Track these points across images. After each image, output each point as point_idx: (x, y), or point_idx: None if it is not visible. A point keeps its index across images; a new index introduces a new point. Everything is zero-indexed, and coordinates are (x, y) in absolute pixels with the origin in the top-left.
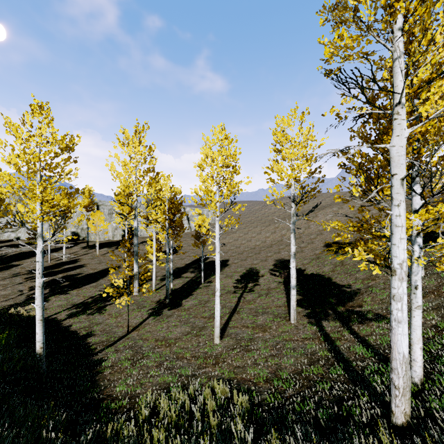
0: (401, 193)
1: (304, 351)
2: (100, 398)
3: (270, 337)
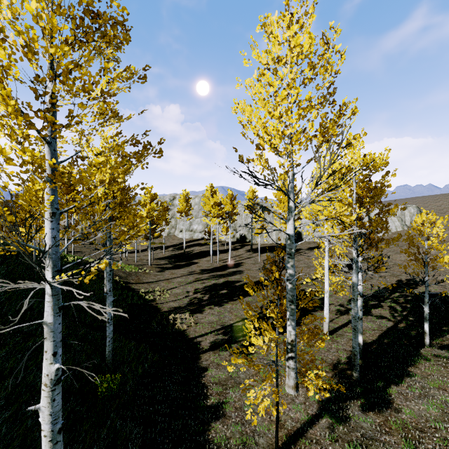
0: None
1: None
2: None
3: None
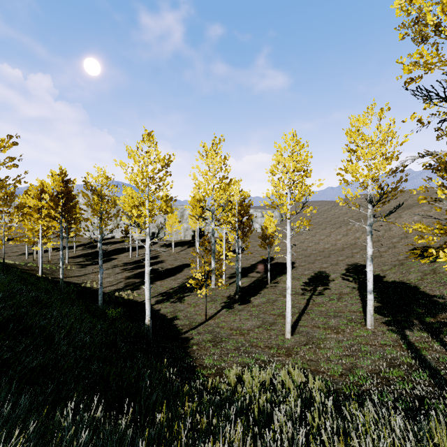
0: None
1: (383, 356)
2: (194, 365)
3: (343, 339)
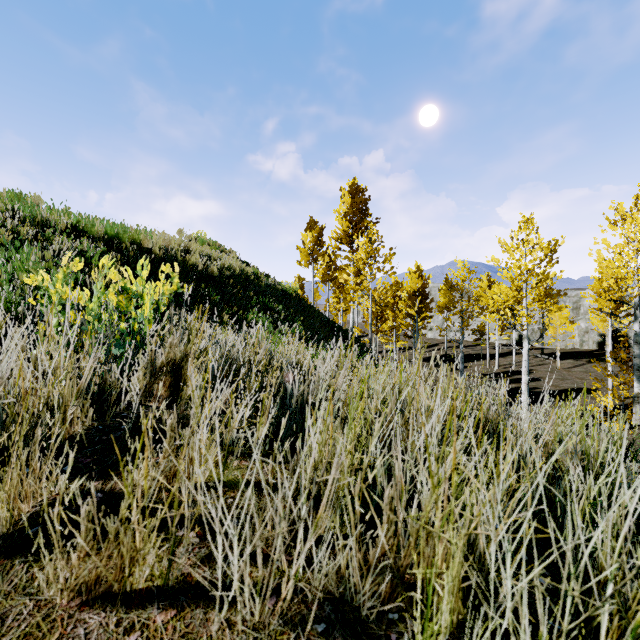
0: None
1: None
2: None
3: None
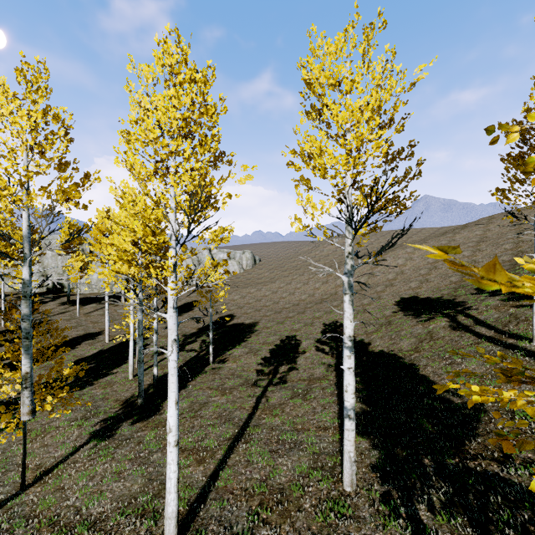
0: None
1: None
2: None
3: None
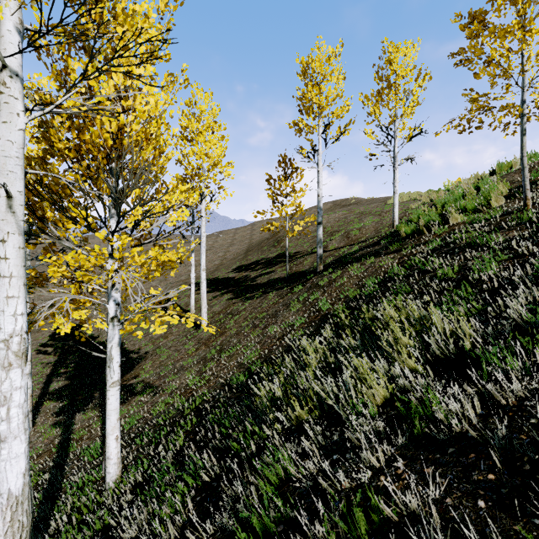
0: (9, 221)
1: None
2: None
3: None
